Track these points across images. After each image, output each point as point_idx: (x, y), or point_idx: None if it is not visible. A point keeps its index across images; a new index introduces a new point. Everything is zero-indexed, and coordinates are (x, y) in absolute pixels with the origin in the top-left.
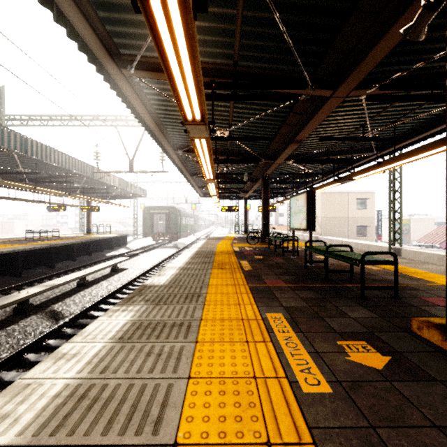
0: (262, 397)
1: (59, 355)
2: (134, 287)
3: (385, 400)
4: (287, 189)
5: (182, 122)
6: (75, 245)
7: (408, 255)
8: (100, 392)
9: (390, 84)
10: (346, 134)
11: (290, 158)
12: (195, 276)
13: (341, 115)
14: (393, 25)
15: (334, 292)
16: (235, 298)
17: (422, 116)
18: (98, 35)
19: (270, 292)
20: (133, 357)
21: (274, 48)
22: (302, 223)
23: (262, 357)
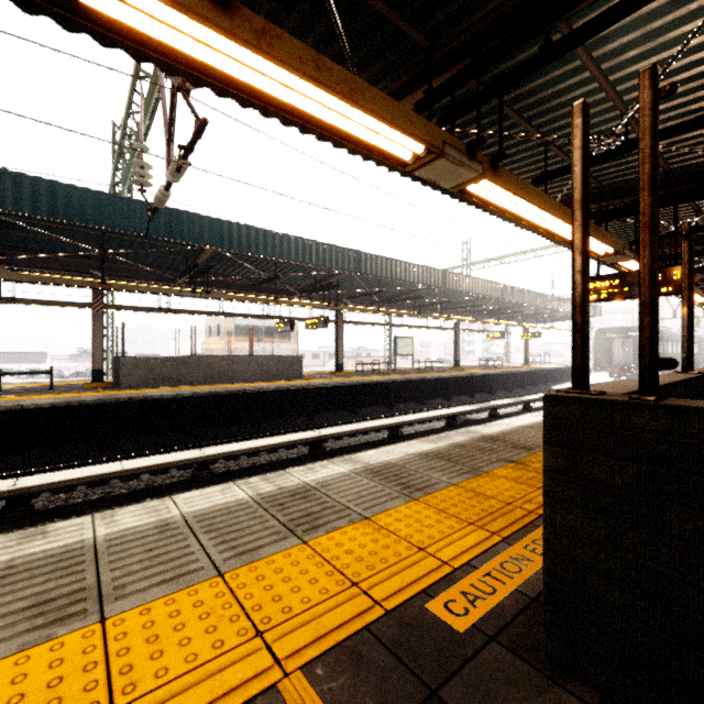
0: None
1: None
2: None
3: None
4: None
5: None
6: (525, 374)
7: None
8: None
9: None
10: None
11: None
12: None
13: None
14: None
15: None
16: None
17: None
18: None
19: None
20: None
21: None
22: None
23: None
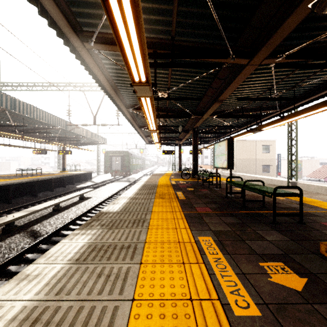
0: (199, 321)
1: (22, 276)
2: (96, 211)
3: (311, 324)
4: (211, 138)
5: (131, 84)
6: (52, 179)
7: (302, 187)
8: (52, 315)
9: (294, 54)
10: (256, 95)
11: (214, 114)
12: (141, 204)
13: (253, 80)
14: (301, 2)
15: (251, 218)
16: (172, 223)
17: (316, 81)
18: (65, 14)
19: (200, 218)
20: (85, 278)
21: (204, 25)
22: (224, 163)
23: (197, 278)
